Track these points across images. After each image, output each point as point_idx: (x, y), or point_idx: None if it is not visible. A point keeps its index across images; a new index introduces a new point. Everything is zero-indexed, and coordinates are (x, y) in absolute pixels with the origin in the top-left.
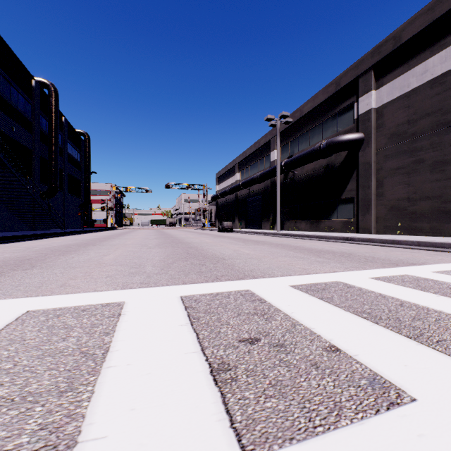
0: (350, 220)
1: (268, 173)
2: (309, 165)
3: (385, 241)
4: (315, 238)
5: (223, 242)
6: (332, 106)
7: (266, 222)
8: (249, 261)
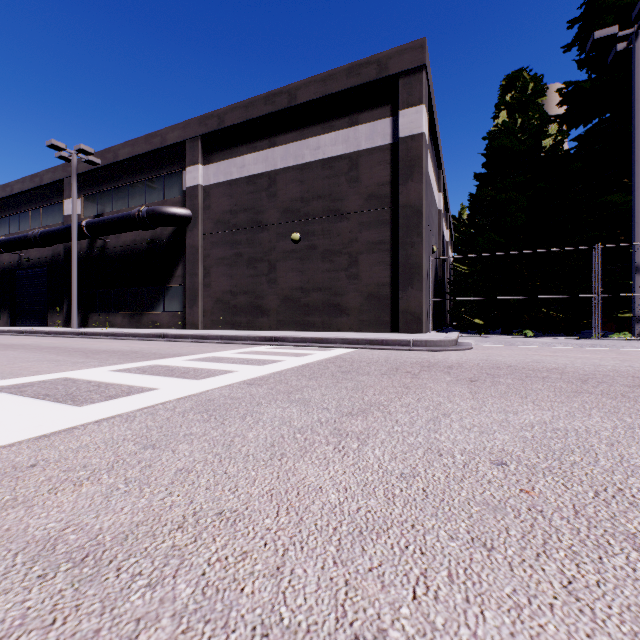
0: (179, 313)
1: (58, 234)
2: (128, 235)
3: (196, 336)
4: (124, 337)
5: None
6: (158, 164)
7: (56, 314)
8: None
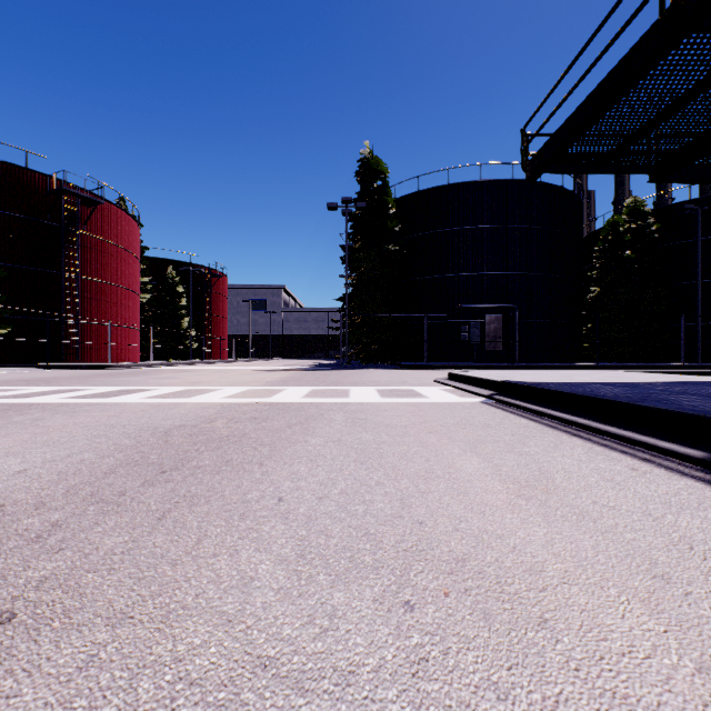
0: None
1: None
2: None
3: None
4: None
5: None
6: None
7: None
8: None
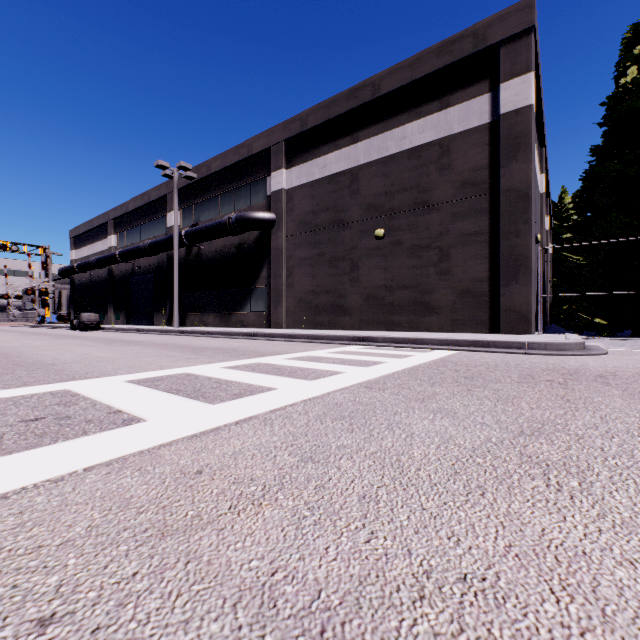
0: (263, 313)
1: (163, 244)
2: (219, 241)
3: (284, 335)
4: (218, 335)
5: (69, 344)
6: (245, 173)
7: (160, 314)
8: (95, 364)
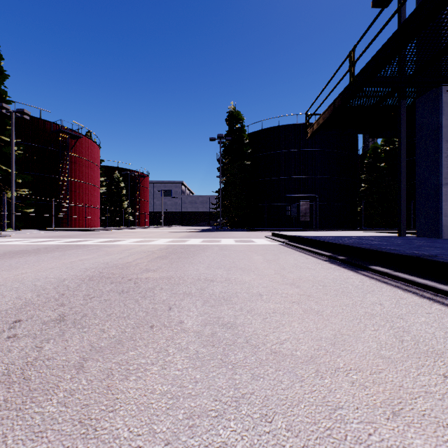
0: None
1: None
2: None
3: None
4: None
5: None
6: None
7: None
8: (16, 248)
